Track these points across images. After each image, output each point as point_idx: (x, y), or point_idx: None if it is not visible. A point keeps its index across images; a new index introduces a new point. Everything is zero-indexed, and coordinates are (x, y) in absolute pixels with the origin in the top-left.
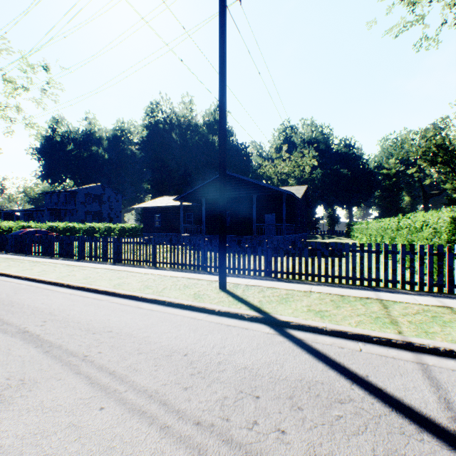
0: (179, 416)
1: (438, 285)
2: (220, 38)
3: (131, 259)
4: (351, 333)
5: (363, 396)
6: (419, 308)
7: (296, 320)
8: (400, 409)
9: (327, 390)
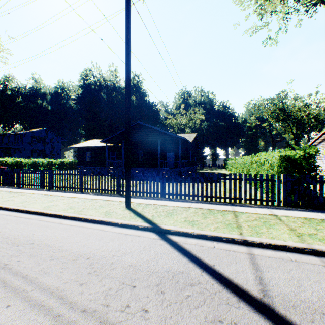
0: (70, 306)
1: (271, 200)
2: (126, 25)
3: (63, 186)
4: (210, 236)
5: (207, 280)
6: (257, 216)
7: (175, 228)
8: (230, 286)
9: (185, 277)
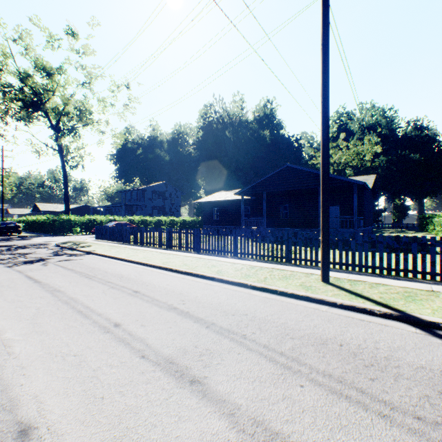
0: (389, 407)
1: None
2: (323, 29)
3: (212, 249)
4: None
5: None
6: None
7: None
8: None
9: None
